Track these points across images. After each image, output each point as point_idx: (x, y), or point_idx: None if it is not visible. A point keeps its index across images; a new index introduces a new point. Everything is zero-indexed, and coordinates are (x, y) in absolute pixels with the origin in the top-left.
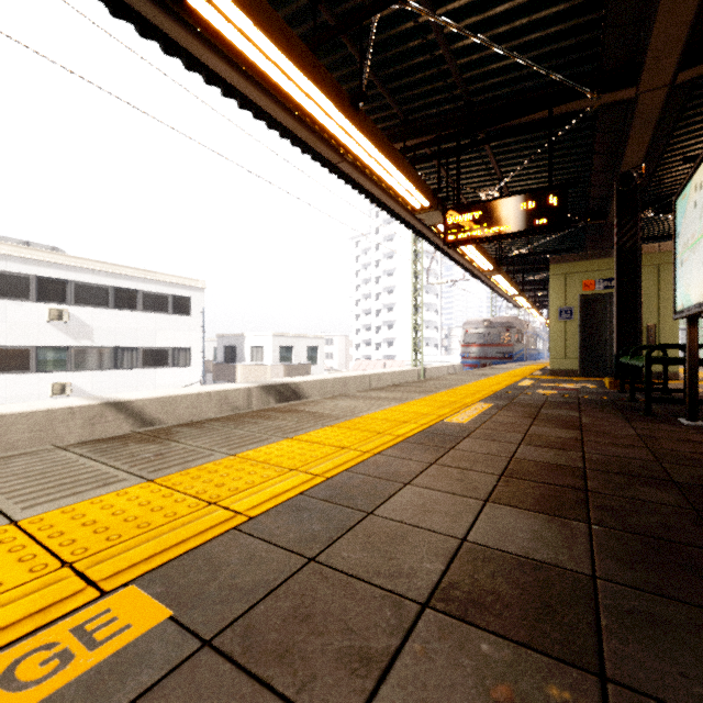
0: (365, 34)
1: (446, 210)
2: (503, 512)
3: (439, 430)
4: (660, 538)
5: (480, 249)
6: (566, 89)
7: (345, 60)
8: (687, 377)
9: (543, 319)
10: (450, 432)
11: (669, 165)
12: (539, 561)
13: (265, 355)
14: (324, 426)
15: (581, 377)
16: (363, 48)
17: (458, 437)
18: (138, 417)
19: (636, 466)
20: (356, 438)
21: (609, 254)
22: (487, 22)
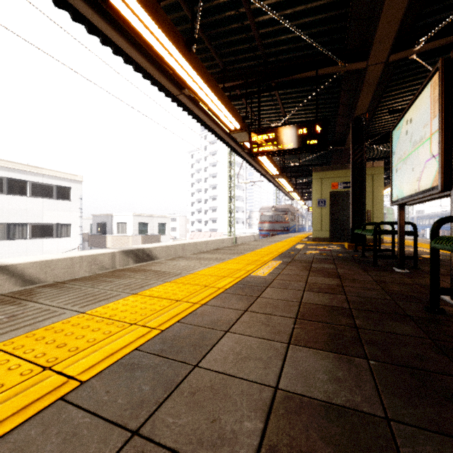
0: (196, 1)
1: (251, 131)
2: (303, 353)
3: (249, 281)
4: (419, 369)
5: (271, 161)
6: (325, 59)
7: (182, 19)
8: (398, 242)
9: (306, 206)
10: (256, 283)
11: (379, 115)
12: (341, 406)
13: (128, 229)
14: (164, 282)
15: (330, 242)
16: (194, 12)
17: (262, 287)
18: (20, 277)
19: (381, 304)
20: (188, 291)
21: (346, 167)
22: (278, 5)
